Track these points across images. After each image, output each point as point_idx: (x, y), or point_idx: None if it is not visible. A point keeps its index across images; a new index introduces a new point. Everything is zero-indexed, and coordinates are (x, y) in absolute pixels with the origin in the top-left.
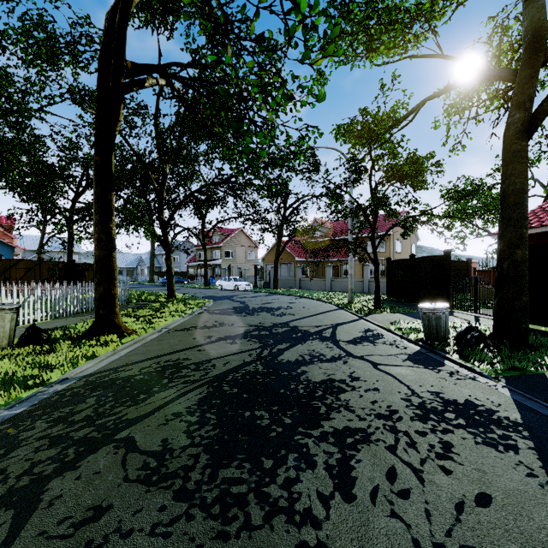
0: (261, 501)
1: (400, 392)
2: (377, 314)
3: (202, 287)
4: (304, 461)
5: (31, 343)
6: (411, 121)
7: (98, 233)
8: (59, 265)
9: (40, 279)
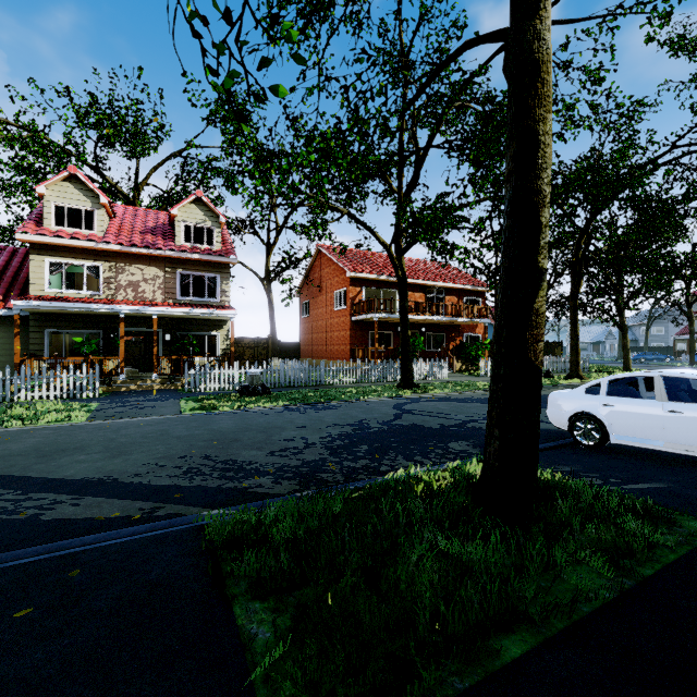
0: None
1: None
2: None
3: (684, 365)
4: None
5: (547, 377)
6: None
7: (571, 334)
8: None
9: None
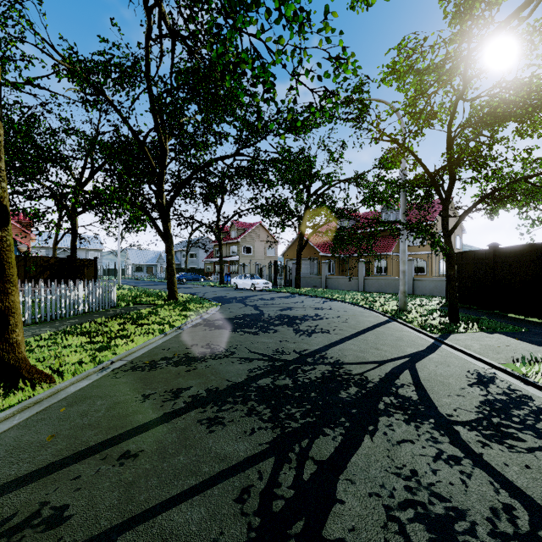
0: None
1: None
2: (460, 334)
3: (217, 285)
4: None
5: None
6: (528, 16)
7: None
8: (51, 260)
9: (26, 277)
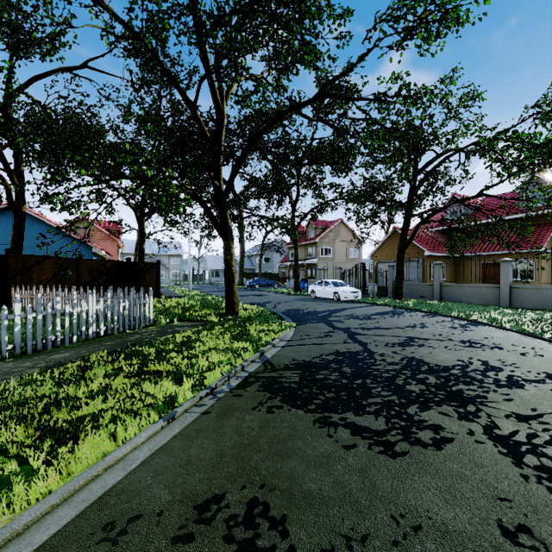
0: None
1: None
2: None
3: (291, 292)
4: None
5: None
6: None
7: None
8: (107, 264)
9: (78, 282)
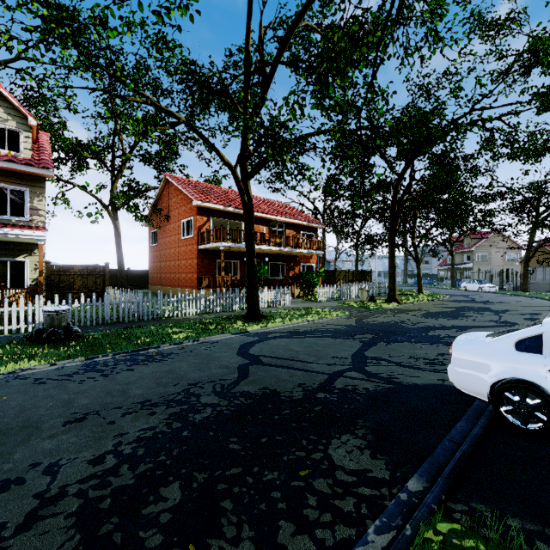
0: (431, 318)
1: (492, 319)
2: None
3: (449, 288)
4: (443, 318)
5: (372, 301)
6: None
7: (390, 264)
8: (355, 272)
9: (348, 280)
